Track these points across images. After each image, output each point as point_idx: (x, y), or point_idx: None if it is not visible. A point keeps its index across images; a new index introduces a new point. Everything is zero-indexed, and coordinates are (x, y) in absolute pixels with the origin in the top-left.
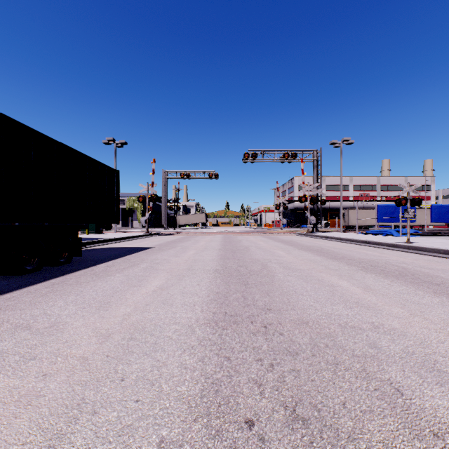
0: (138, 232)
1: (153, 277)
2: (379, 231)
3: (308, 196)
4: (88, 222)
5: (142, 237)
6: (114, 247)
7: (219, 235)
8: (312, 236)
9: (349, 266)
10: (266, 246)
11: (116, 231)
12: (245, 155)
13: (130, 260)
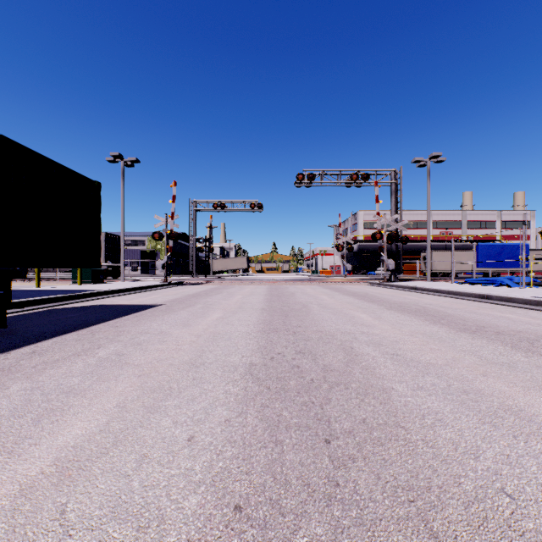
0: (155, 281)
1: (92, 397)
2: (483, 279)
3: (384, 231)
4: (25, 265)
5: (155, 288)
6: (98, 305)
7: (264, 285)
8: (391, 286)
9: (525, 355)
10: (334, 303)
11: (124, 279)
12: (299, 176)
13: (93, 335)
